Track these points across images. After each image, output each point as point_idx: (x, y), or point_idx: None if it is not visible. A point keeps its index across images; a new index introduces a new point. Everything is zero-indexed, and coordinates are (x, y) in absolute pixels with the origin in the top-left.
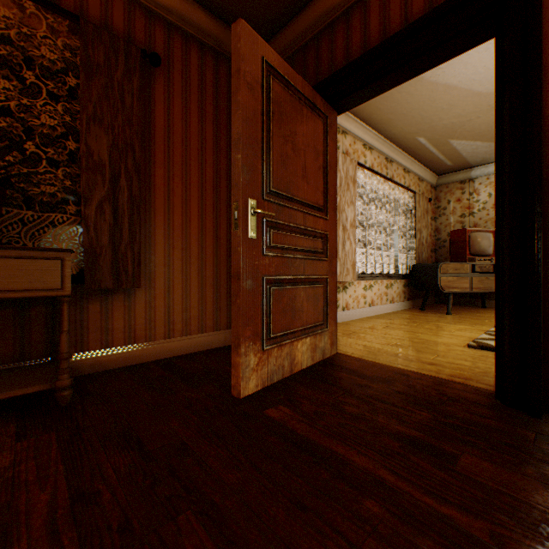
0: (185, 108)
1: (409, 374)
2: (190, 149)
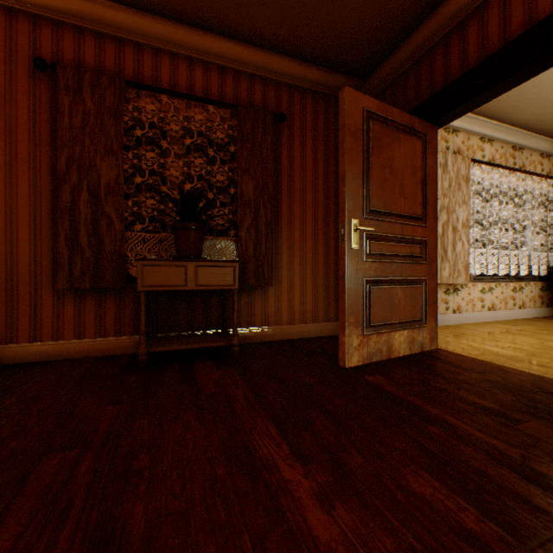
0: (302, 147)
1: (509, 370)
2: (306, 178)
